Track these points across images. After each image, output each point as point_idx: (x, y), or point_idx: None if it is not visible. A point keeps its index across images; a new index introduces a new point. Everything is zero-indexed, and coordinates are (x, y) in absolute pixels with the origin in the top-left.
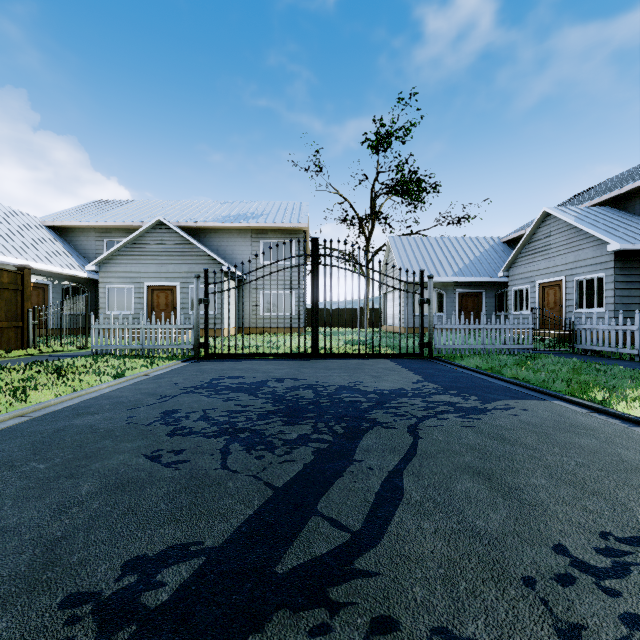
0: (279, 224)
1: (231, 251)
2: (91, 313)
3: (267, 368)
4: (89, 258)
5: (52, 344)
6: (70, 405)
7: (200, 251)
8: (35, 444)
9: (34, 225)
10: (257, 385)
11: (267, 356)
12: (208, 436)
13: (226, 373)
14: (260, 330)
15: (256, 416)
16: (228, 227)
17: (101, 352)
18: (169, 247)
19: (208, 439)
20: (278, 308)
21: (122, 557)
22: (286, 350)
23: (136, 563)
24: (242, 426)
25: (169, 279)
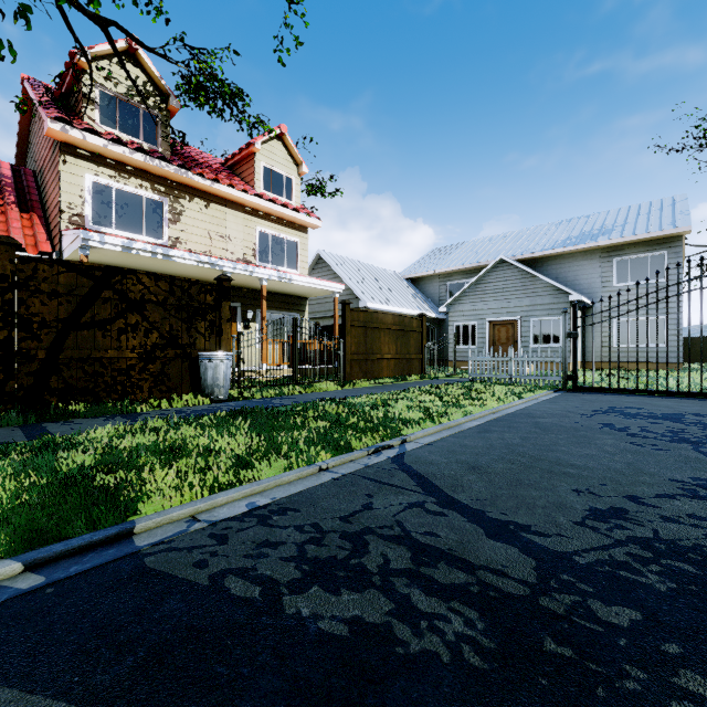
0: (642, 235)
1: (573, 277)
2: (468, 348)
3: (665, 404)
4: (434, 301)
5: (431, 372)
6: (513, 411)
7: (542, 283)
8: (535, 427)
9: (399, 280)
10: (672, 416)
11: (652, 393)
12: (668, 441)
13: (618, 404)
14: (612, 365)
15: (703, 436)
16: (570, 251)
17: (476, 379)
18: (509, 283)
19: (670, 443)
20: (640, 338)
21: (683, 475)
22: (675, 388)
23: (697, 479)
24: (696, 440)
25: (509, 314)
